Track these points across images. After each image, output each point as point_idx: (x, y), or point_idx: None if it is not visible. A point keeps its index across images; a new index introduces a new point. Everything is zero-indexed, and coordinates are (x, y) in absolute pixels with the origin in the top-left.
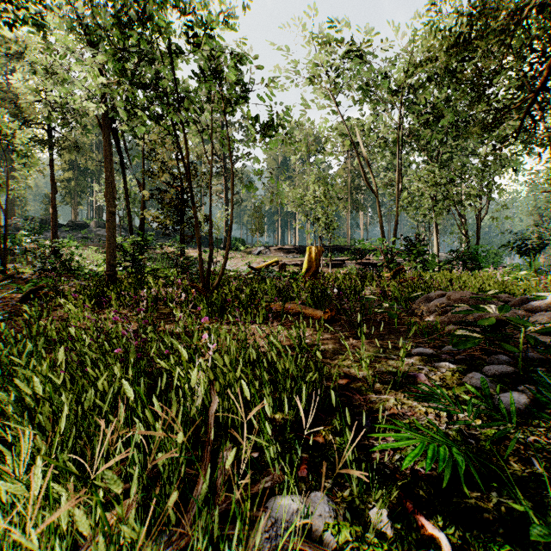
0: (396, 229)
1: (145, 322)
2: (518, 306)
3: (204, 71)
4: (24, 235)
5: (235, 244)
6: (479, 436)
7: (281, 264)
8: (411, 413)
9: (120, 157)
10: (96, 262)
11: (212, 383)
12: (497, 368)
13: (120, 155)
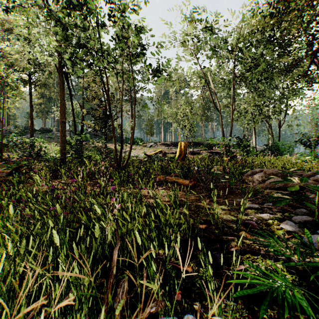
0: (231, 132)
1: (75, 188)
2: (308, 178)
3: (117, 36)
4: (14, 136)
5: (137, 141)
6: (297, 267)
7: (164, 153)
8: (249, 249)
9: (69, 90)
10: (56, 151)
11: (117, 230)
12: (301, 218)
13: (69, 88)
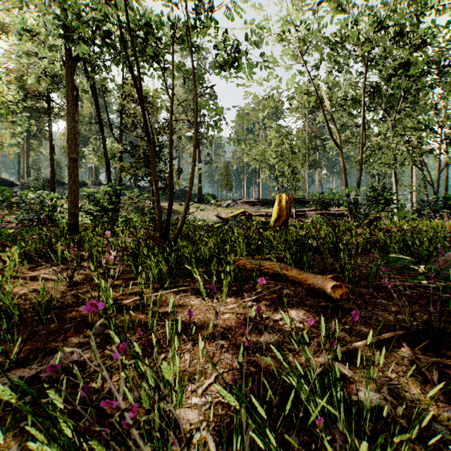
0: (359, 180)
1: None
2: None
3: None
4: (30, 191)
5: (207, 198)
6: None
7: (248, 215)
8: None
9: (98, 115)
10: None
11: None
12: None
13: (98, 113)
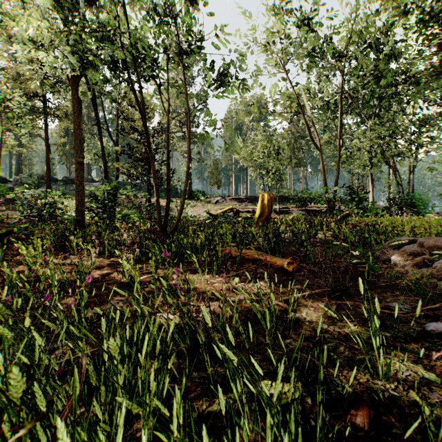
0: (337, 180)
1: None
2: None
3: (159, 15)
4: (25, 188)
5: (197, 195)
6: None
7: (236, 211)
8: None
9: (96, 119)
10: None
11: None
12: None
13: (96, 116)
